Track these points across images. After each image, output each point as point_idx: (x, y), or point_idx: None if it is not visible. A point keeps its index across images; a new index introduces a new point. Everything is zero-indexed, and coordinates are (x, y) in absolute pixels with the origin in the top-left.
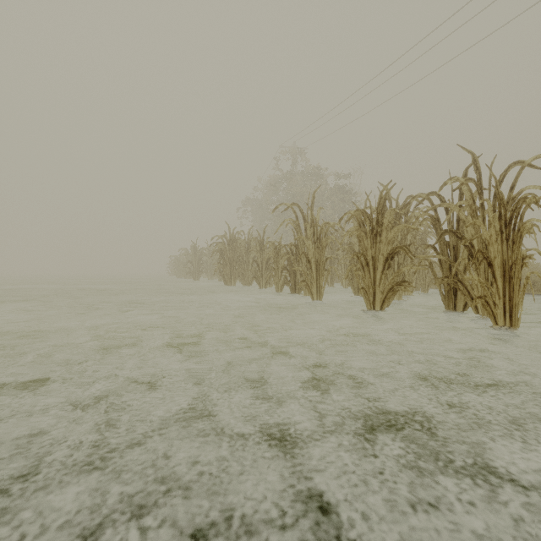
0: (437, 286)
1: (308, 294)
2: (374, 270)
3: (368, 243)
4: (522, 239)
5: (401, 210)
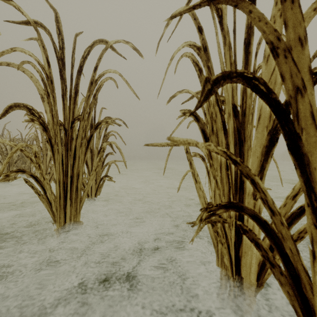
0: None
1: None
2: None
3: None
4: None
5: None
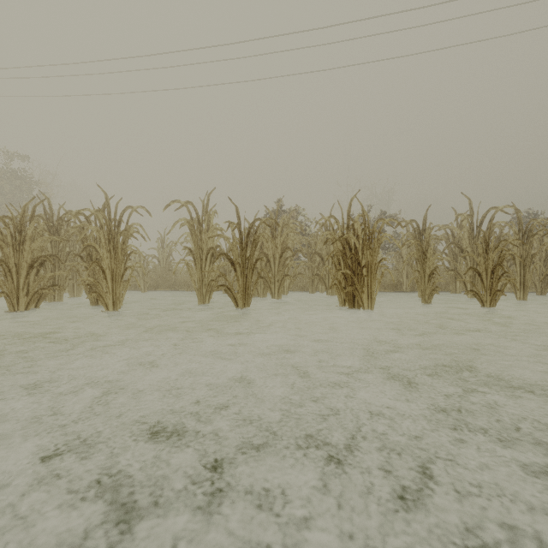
0: (84, 287)
1: None
2: (18, 275)
3: (11, 250)
4: (118, 257)
5: (62, 221)
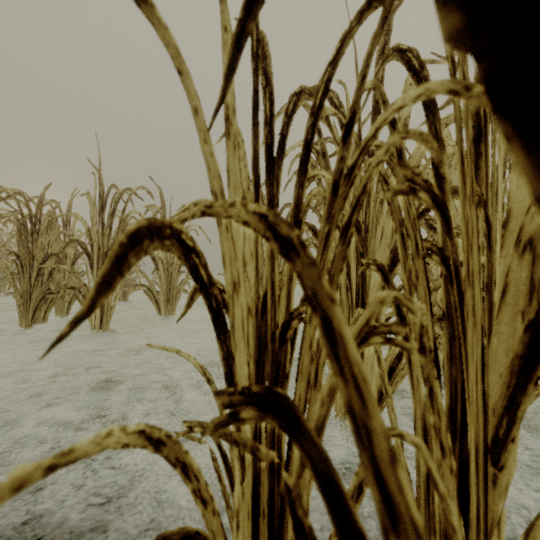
0: None
1: None
2: None
3: None
4: None
5: None
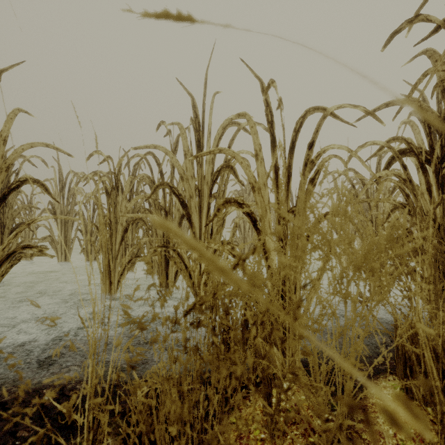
0: None
1: (62, 259)
2: None
3: None
4: None
5: None
